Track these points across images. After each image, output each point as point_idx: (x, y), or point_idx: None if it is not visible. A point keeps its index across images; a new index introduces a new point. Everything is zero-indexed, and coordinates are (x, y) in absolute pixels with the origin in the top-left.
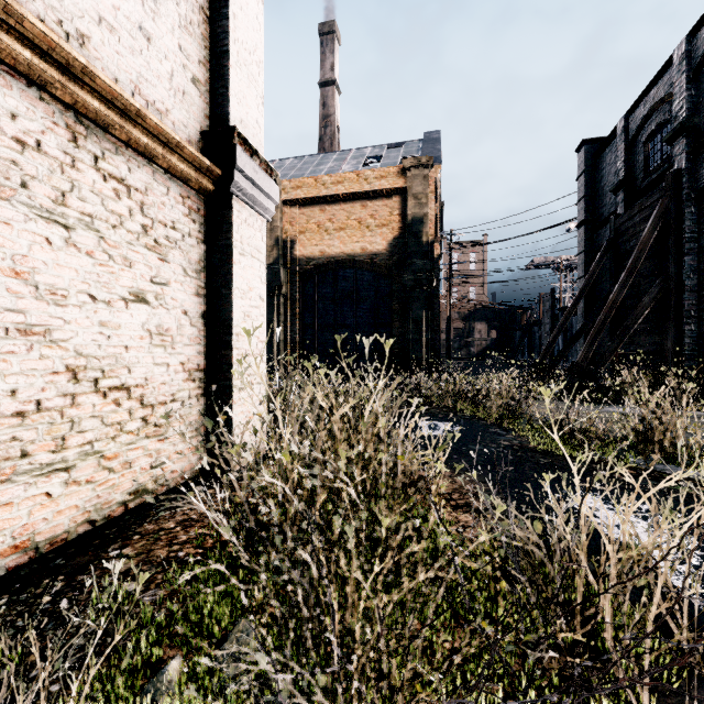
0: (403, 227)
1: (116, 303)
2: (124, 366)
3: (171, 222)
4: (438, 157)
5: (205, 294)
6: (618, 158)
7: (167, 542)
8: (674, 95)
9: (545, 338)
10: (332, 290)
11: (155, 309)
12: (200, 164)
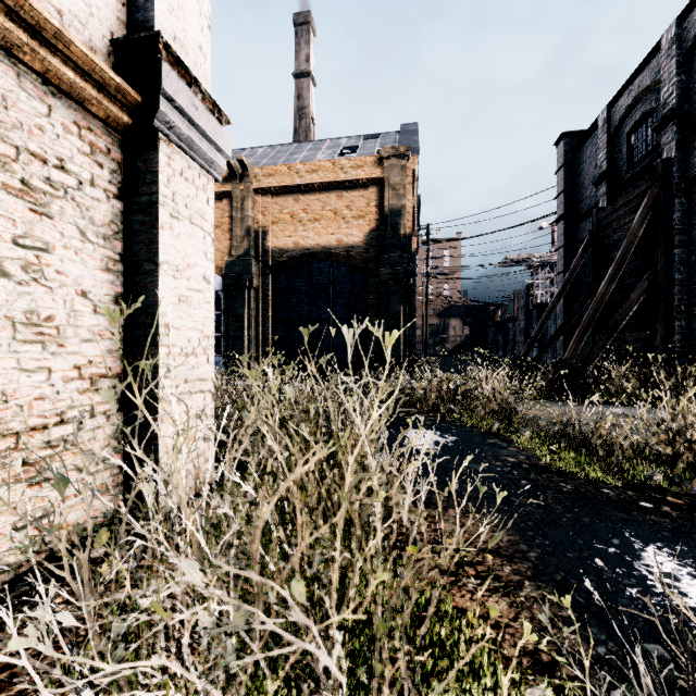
0: (380, 219)
1: None
2: None
3: (55, 159)
4: (416, 148)
5: (120, 270)
6: (600, 150)
7: None
8: (663, 81)
9: (519, 334)
10: (307, 284)
11: (23, 286)
12: (104, 78)
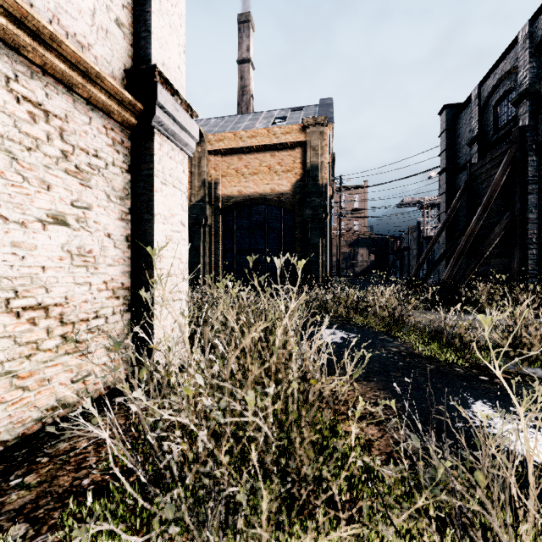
0: (303, 172)
1: (31, 224)
2: (41, 286)
3: (93, 150)
4: (331, 118)
5: (129, 219)
6: (473, 119)
7: (75, 466)
8: (519, 67)
9: (412, 260)
10: (248, 222)
11: (76, 231)
12: (122, 97)
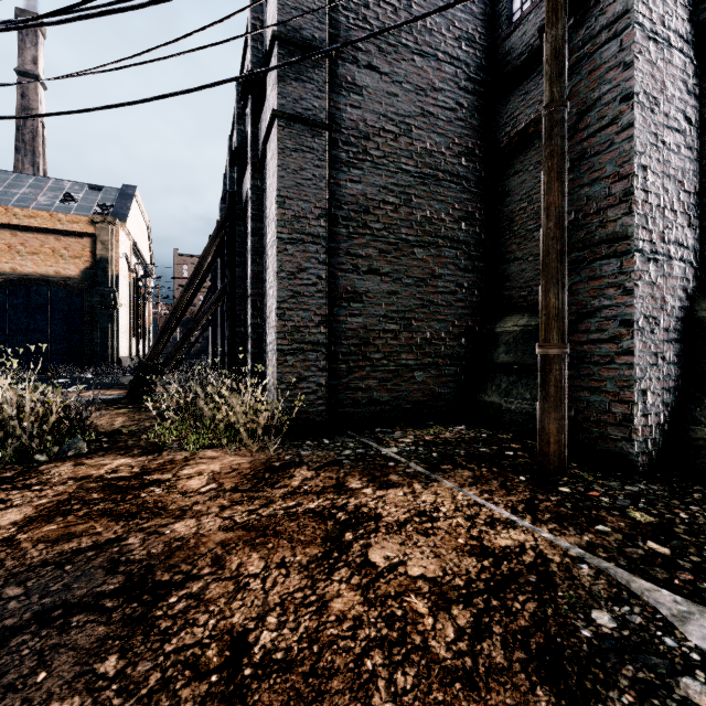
0: (94, 261)
1: None
2: None
3: None
4: (125, 216)
5: None
6: None
7: None
8: None
9: None
10: (25, 302)
11: None
12: None
